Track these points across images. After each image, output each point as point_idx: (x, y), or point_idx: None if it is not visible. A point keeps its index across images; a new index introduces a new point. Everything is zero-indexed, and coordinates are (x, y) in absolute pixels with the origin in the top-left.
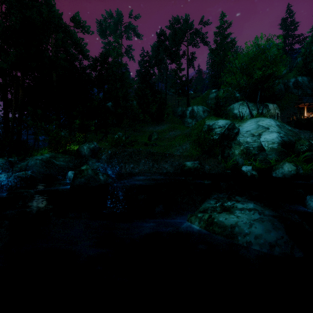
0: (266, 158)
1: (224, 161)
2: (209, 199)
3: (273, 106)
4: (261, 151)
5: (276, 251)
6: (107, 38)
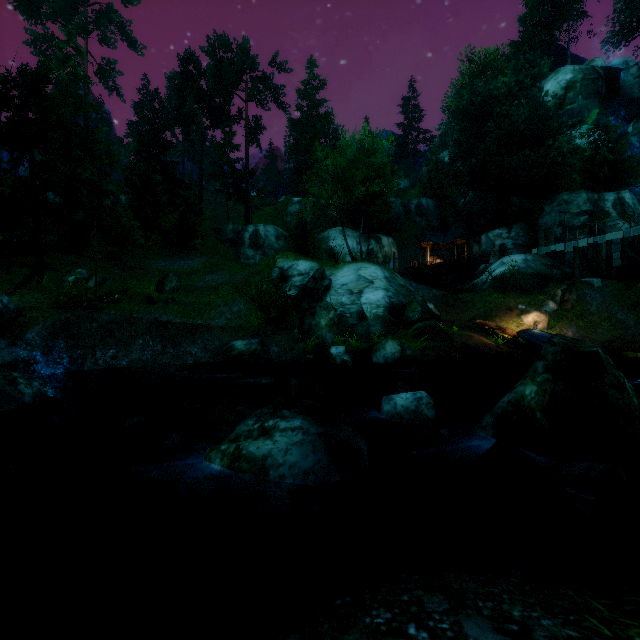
0: (368, 332)
1: (304, 337)
2: (248, 418)
3: (388, 240)
4: (361, 320)
5: (309, 480)
6: (42, 23)
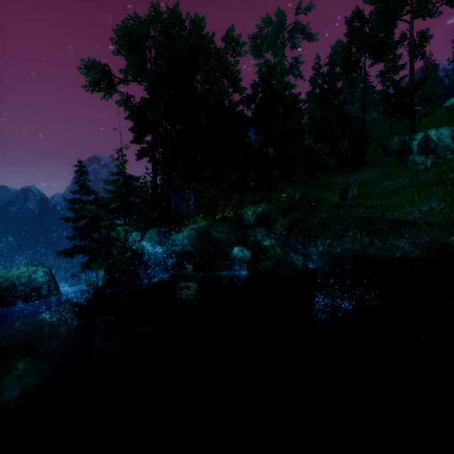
0: None
1: None
2: None
3: None
4: None
5: None
6: (263, 56)
